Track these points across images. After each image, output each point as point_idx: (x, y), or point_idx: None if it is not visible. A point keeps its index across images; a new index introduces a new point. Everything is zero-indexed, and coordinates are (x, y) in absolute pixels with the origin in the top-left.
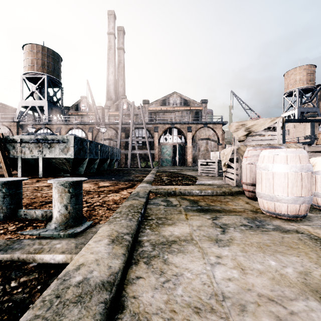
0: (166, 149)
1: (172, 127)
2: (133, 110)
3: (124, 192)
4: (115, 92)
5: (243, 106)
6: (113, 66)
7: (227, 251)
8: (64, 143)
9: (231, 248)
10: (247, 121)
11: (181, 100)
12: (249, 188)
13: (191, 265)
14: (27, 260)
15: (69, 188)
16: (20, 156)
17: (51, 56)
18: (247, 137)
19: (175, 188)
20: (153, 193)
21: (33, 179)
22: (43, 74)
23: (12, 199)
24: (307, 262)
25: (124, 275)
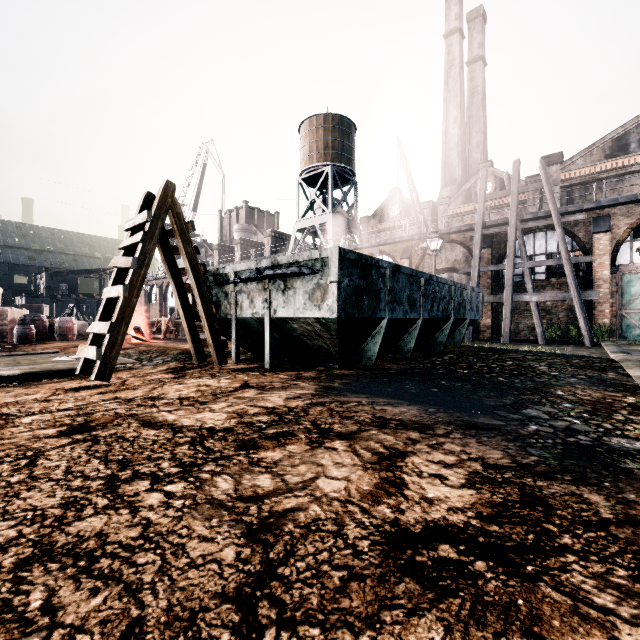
0: None
1: None
2: (515, 184)
3: None
4: (462, 162)
5: None
6: (456, 105)
7: None
8: (314, 272)
9: None
10: None
11: None
12: None
13: None
14: None
15: None
16: (234, 315)
17: (337, 128)
18: None
19: None
20: None
21: (246, 375)
22: (326, 166)
23: None
24: None
25: None
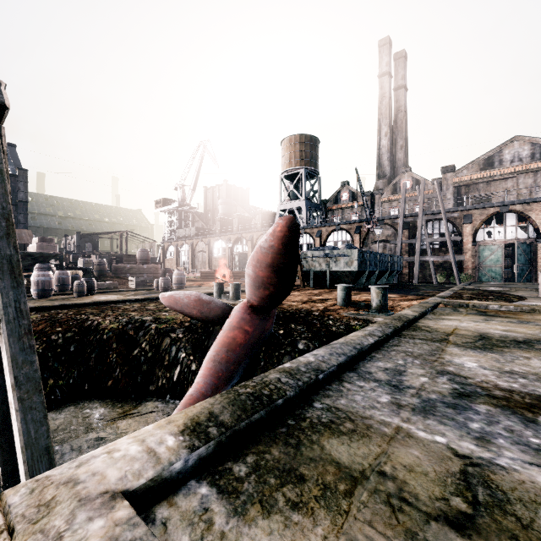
0: (490, 252)
1: (503, 211)
2: (422, 193)
3: (413, 301)
4: (391, 162)
5: None
6: (387, 124)
7: (477, 323)
8: (349, 256)
9: (481, 323)
10: None
11: (533, 149)
12: None
13: (451, 322)
14: (370, 319)
15: (382, 291)
16: (311, 269)
17: (308, 144)
18: None
19: (469, 302)
20: (443, 305)
21: (324, 289)
22: (301, 168)
23: (349, 296)
24: (522, 329)
25: (418, 320)
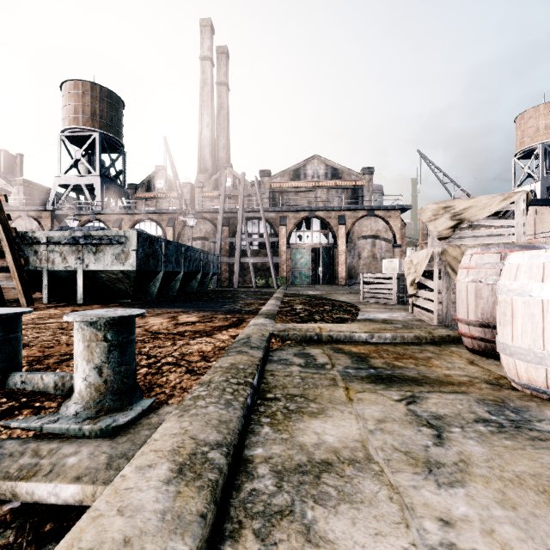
0: (301, 256)
1: (311, 216)
2: (242, 188)
3: (222, 335)
4: (213, 157)
5: (439, 177)
6: (209, 114)
7: (464, 501)
8: (121, 244)
9: (472, 490)
10: (455, 200)
11: (326, 169)
12: (474, 331)
13: (377, 549)
14: (1, 495)
15: (107, 332)
16: (46, 268)
17: (106, 100)
18: (454, 231)
19: (321, 328)
20: (278, 338)
21: (66, 307)
22: (94, 131)
23: None
24: None
25: None
